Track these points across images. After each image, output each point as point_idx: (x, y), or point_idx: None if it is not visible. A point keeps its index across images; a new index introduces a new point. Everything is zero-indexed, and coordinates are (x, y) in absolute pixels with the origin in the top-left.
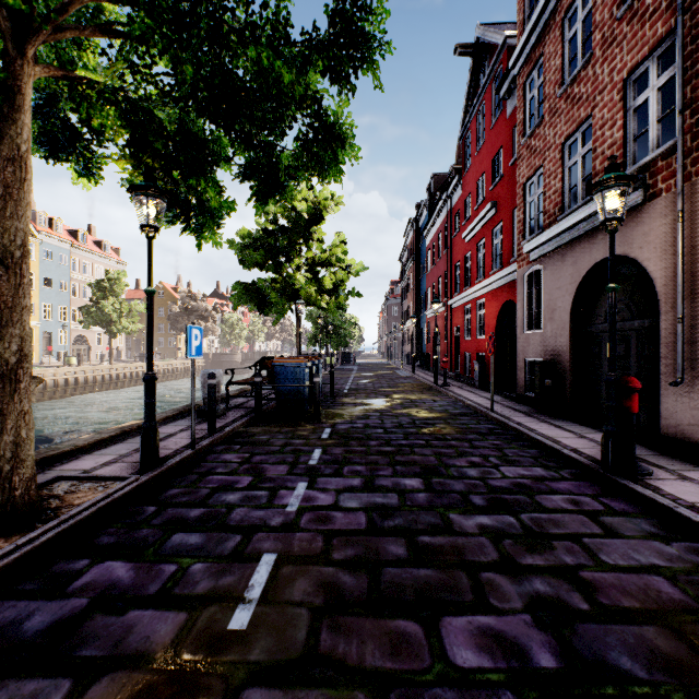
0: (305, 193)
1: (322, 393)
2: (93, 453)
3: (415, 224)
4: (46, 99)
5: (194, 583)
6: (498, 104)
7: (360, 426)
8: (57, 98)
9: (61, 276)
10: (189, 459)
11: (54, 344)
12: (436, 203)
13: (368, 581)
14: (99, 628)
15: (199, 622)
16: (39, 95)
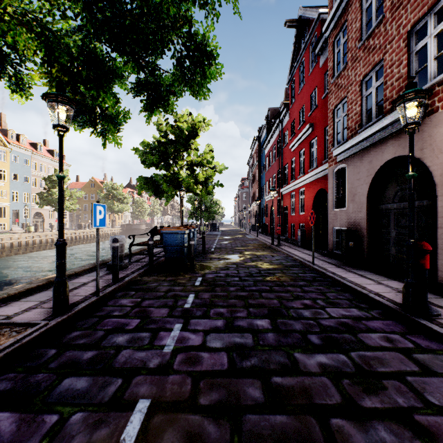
0: (186, 117)
1: (197, 251)
2: (20, 300)
3: (258, 140)
4: None
5: (70, 438)
6: (314, 58)
7: (223, 275)
8: None
9: (25, 173)
10: (94, 304)
11: (19, 218)
12: (272, 126)
13: (230, 432)
14: None
15: None
16: None
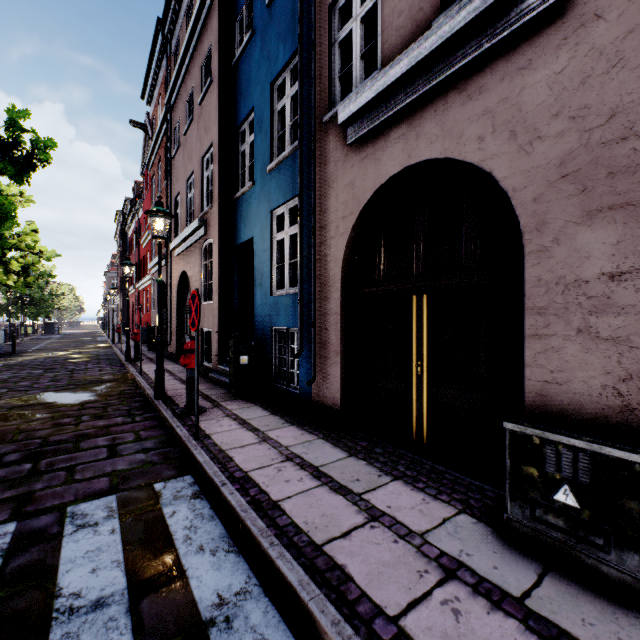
0: None
1: (6, 352)
2: None
3: (122, 216)
4: None
5: None
6: None
7: (27, 362)
8: None
9: None
10: None
11: None
12: (129, 211)
13: (1, 382)
14: None
15: None
16: None
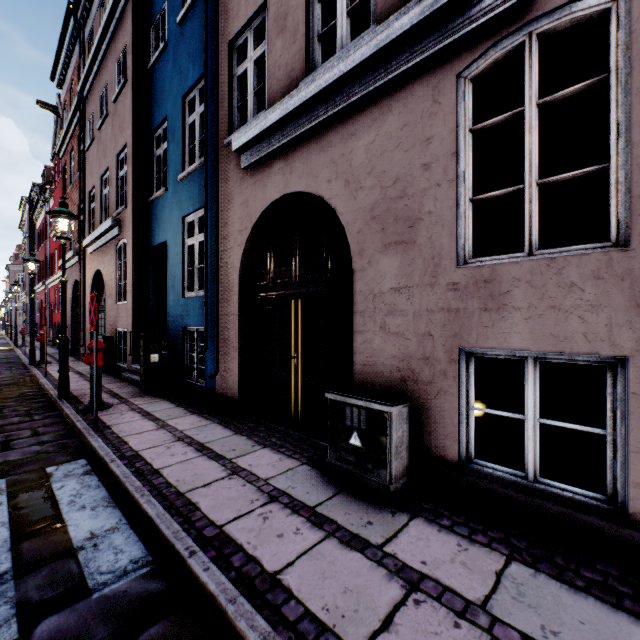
0: None
1: None
2: None
3: (29, 203)
4: None
5: None
6: None
7: None
8: None
9: None
10: None
11: None
12: (37, 199)
13: None
14: None
15: None
16: None
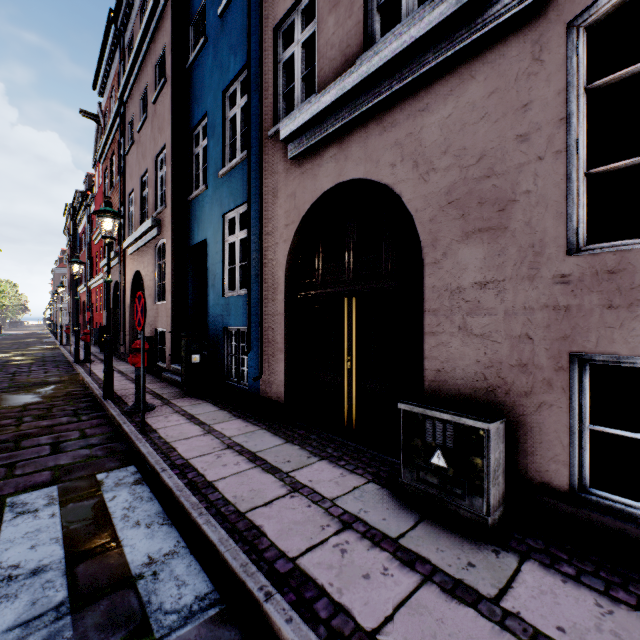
0: None
1: None
2: None
3: (72, 209)
4: None
5: None
6: None
7: None
8: None
9: None
10: None
11: None
12: (80, 205)
13: None
14: None
15: None
16: None
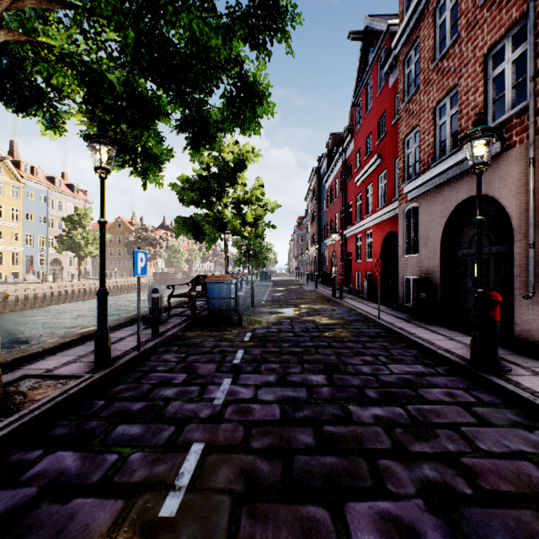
0: (231, 147)
1: (245, 304)
2: (56, 354)
3: (317, 172)
4: (16, 63)
5: (132, 472)
6: (382, 77)
7: (275, 331)
8: (25, 62)
9: (40, 212)
10: (135, 359)
11: (34, 265)
12: (333, 156)
13: (282, 468)
14: (44, 517)
15: (133, 509)
16: (11, 60)
